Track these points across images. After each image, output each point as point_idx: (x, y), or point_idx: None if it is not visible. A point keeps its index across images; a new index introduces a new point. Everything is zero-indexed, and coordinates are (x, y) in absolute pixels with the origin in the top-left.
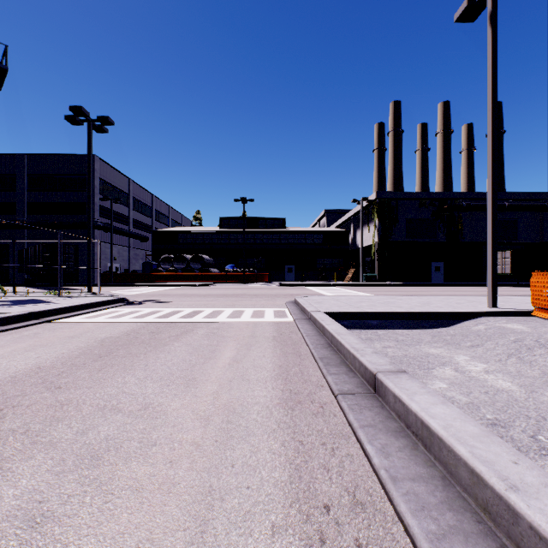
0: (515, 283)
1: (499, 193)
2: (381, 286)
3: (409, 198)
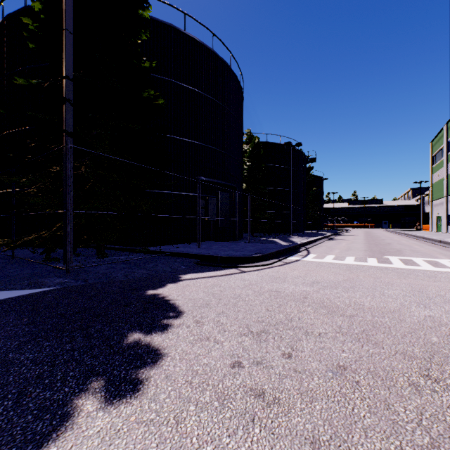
0: None
1: None
2: None
3: None
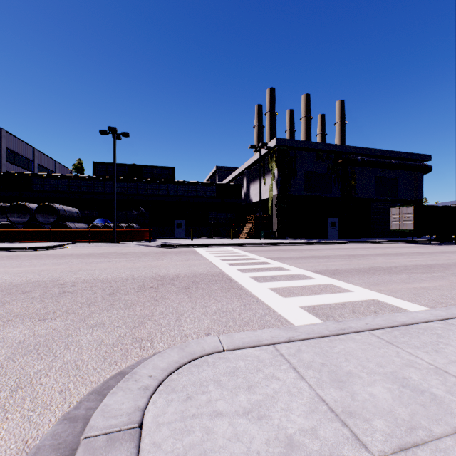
0: (409, 240)
1: (386, 151)
2: (286, 245)
3: (308, 148)
